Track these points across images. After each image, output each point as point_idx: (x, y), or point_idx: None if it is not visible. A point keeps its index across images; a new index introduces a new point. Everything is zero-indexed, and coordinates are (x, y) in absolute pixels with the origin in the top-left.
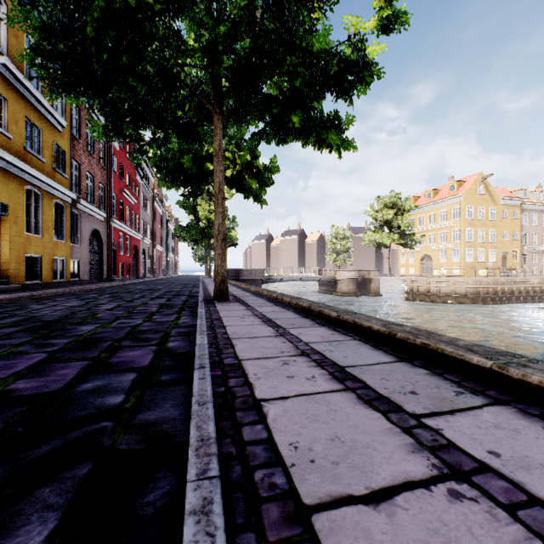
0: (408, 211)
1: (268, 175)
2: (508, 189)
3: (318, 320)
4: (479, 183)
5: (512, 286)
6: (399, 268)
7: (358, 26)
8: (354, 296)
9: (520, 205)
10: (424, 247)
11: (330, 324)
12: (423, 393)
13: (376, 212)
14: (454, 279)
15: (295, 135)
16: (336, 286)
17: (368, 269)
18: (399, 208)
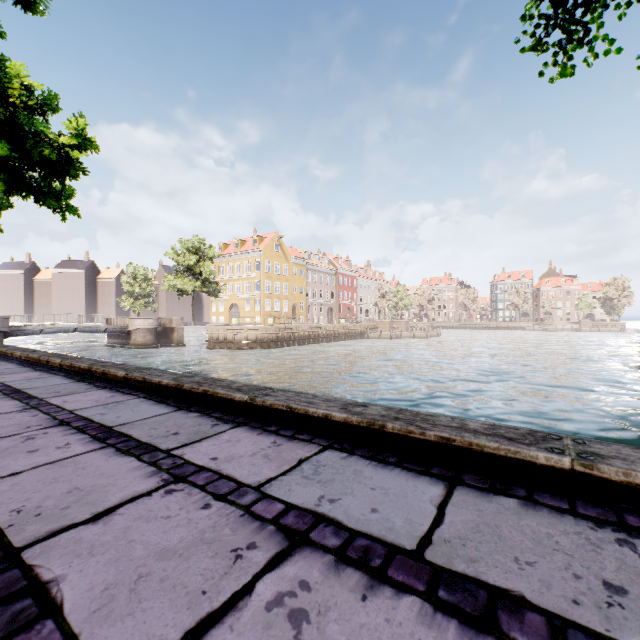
0: (212, 258)
1: (2, 195)
2: (300, 250)
3: (3, 358)
4: (276, 241)
5: (290, 332)
6: (211, 316)
7: (56, 136)
8: (153, 347)
9: (306, 265)
10: (233, 296)
11: (10, 359)
12: (9, 372)
13: (178, 255)
14: (247, 327)
15: (7, 191)
16: (129, 338)
17: (170, 318)
18: (203, 254)
